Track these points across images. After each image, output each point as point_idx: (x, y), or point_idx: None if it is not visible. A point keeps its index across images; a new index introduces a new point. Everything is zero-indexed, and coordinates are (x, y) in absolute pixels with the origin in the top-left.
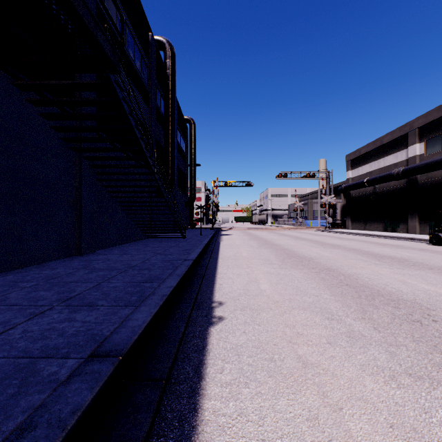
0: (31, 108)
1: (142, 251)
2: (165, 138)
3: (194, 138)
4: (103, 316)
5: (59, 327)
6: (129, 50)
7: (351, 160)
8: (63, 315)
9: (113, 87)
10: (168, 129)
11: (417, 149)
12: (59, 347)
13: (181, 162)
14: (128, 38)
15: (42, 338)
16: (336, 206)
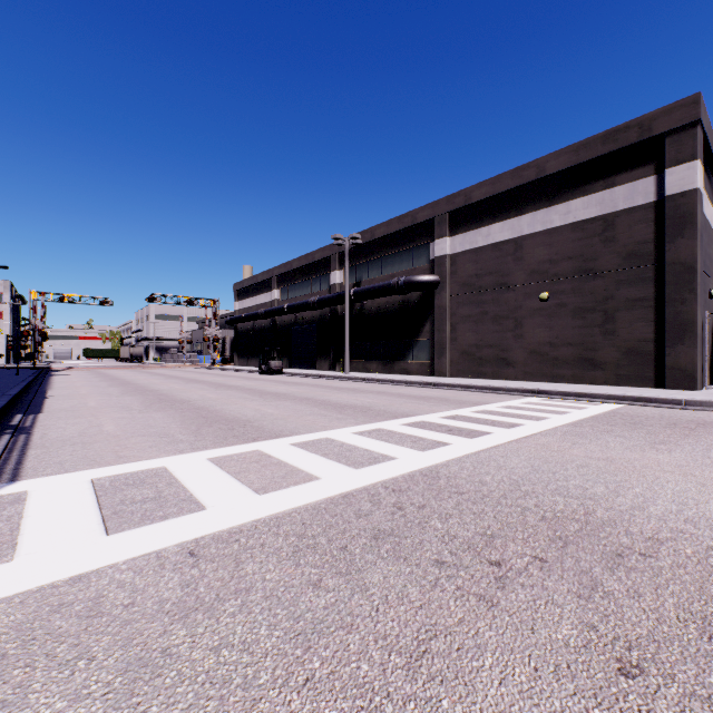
0: None
1: None
2: None
3: None
4: None
5: None
6: None
7: (238, 290)
8: None
9: None
10: None
11: (276, 294)
12: None
13: None
14: None
15: None
16: (226, 339)
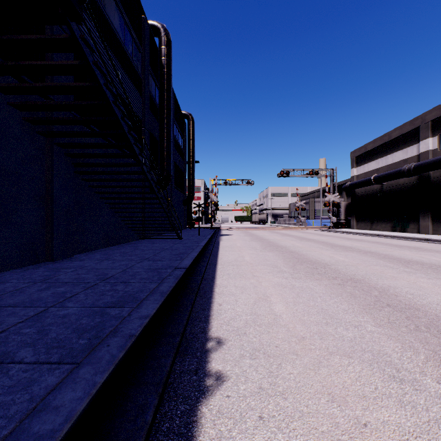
0: None
1: (128, 256)
2: (160, 131)
3: (192, 134)
4: (3, 395)
5: None
6: (118, 30)
7: (356, 157)
8: None
9: (78, 43)
10: (164, 121)
11: (430, 144)
12: None
13: (179, 159)
14: (117, 16)
15: None
16: (340, 205)
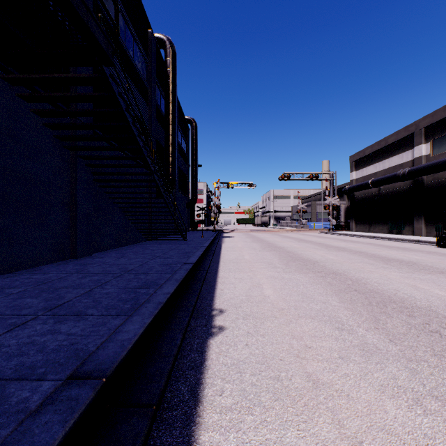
0: (22, 103)
1: (141, 254)
2: (165, 138)
3: (195, 138)
4: (91, 327)
5: (39, 341)
6: (128, 46)
7: (355, 161)
8: (46, 327)
9: (108, 81)
10: (169, 129)
11: (423, 149)
12: (36, 366)
13: (183, 163)
14: (127, 34)
15: (18, 355)
16: (340, 207)
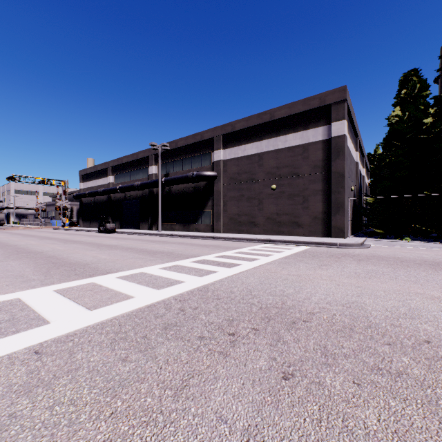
0: None
1: None
2: None
3: None
4: None
5: None
6: None
7: (83, 175)
8: None
9: None
10: None
11: (111, 179)
12: None
13: None
14: None
15: None
16: (73, 209)
